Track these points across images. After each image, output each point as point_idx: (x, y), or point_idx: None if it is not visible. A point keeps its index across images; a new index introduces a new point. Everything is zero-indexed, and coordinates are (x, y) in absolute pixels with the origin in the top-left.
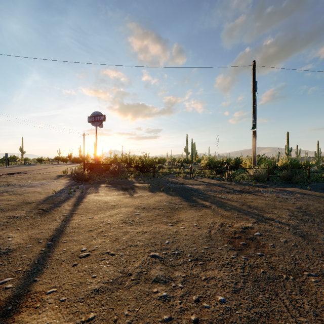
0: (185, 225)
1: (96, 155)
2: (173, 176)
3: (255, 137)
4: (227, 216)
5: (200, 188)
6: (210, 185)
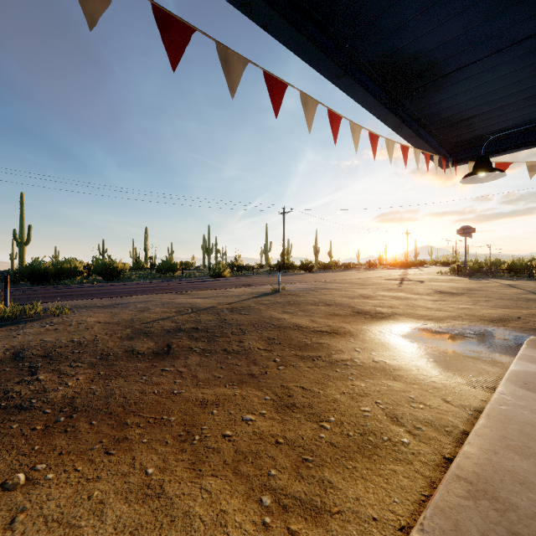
0: None
1: (465, 260)
2: None
3: None
4: None
5: None
6: None
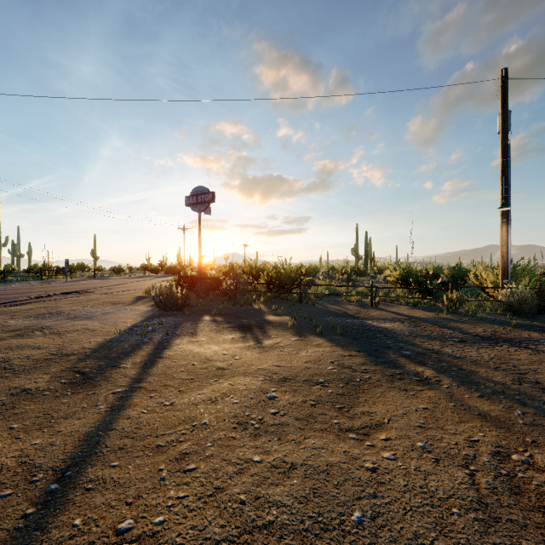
0: (392, 444)
1: (199, 262)
2: (336, 301)
3: (507, 225)
4: (498, 420)
5: (396, 329)
6: (416, 322)
